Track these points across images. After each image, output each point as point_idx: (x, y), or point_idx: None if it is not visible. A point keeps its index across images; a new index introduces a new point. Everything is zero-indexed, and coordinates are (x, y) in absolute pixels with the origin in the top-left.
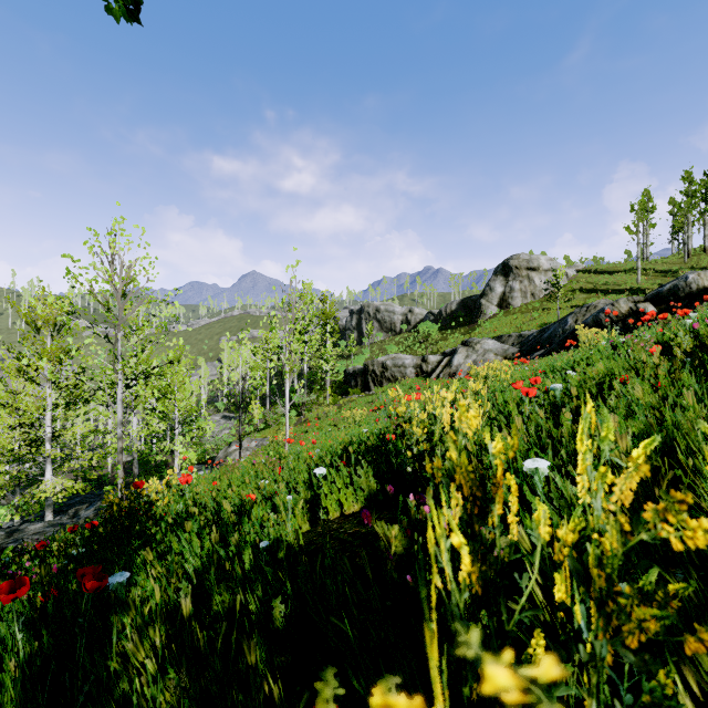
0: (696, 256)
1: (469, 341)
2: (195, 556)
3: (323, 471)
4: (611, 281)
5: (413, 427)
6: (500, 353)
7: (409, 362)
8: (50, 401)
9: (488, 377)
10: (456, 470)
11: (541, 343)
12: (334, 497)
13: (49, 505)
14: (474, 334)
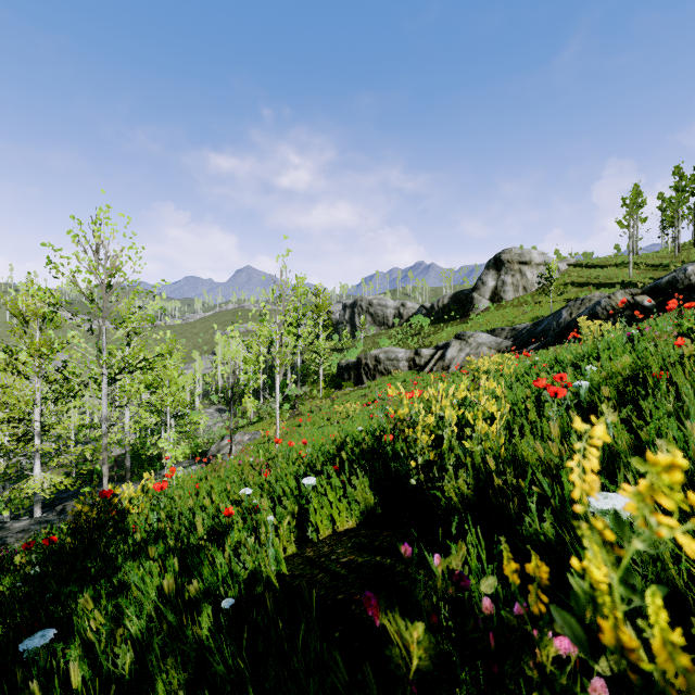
0: (686, 250)
1: (462, 334)
2: (149, 600)
3: (312, 482)
4: (602, 275)
5: (417, 433)
6: (494, 346)
7: (402, 355)
8: (39, 395)
9: (489, 372)
10: (603, 623)
11: (535, 336)
12: (325, 512)
13: (37, 500)
14: (466, 328)
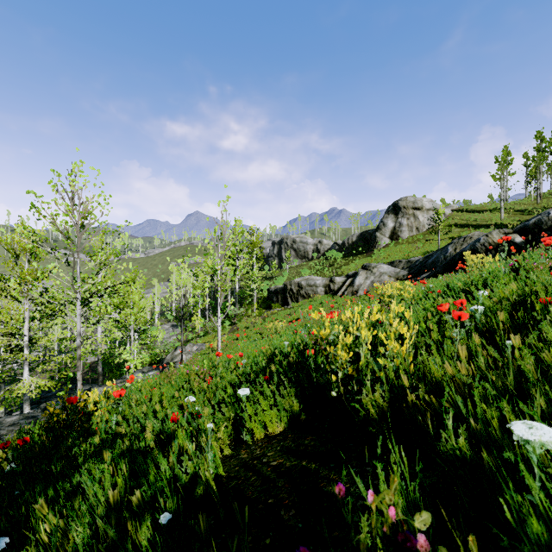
0: (546, 198)
1: (368, 265)
2: (99, 504)
3: (246, 392)
4: (479, 218)
5: (337, 351)
6: (393, 275)
7: (320, 282)
8: (27, 314)
9: (393, 296)
10: None
11: (426, 267)
12: (257, 417)
13: (26, 399)
14: (370, 260)
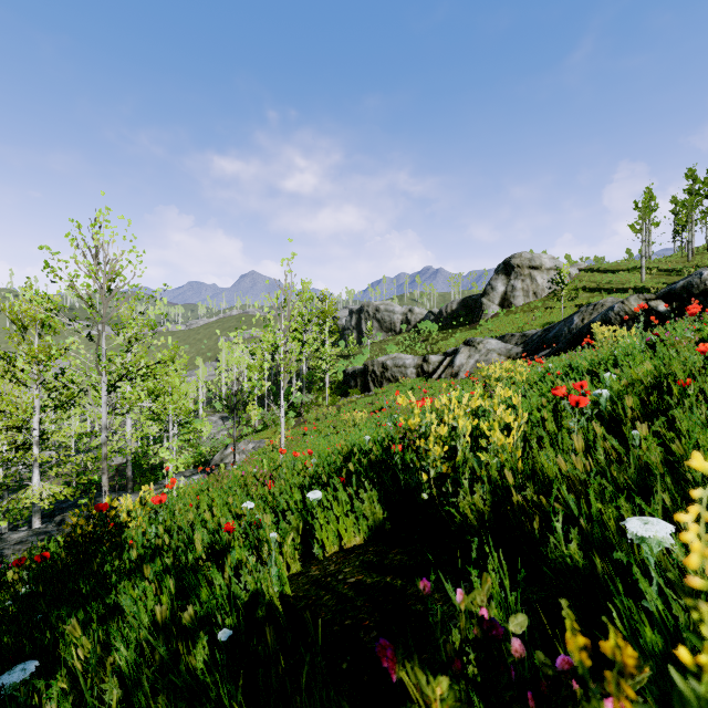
0: (699, 254)
1: (471, 340)
2: (142, 625)
3: (318, 496)
4: (614, 280)
5: (429, 444)
6: (503, 353)
7: (410, 362)
8: (37, 402)
9: (501, 379)
10: None
11: (546, 343)
12: (331, 527)
13: (36, 510)
14: (475, 334)
